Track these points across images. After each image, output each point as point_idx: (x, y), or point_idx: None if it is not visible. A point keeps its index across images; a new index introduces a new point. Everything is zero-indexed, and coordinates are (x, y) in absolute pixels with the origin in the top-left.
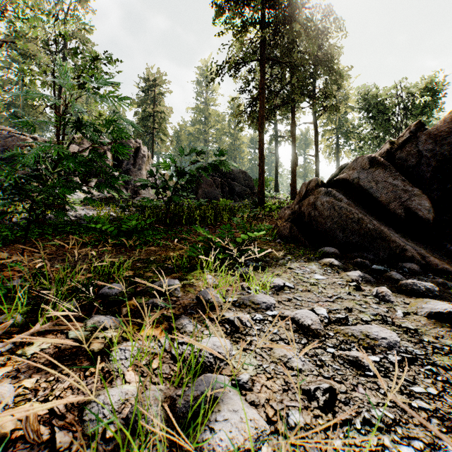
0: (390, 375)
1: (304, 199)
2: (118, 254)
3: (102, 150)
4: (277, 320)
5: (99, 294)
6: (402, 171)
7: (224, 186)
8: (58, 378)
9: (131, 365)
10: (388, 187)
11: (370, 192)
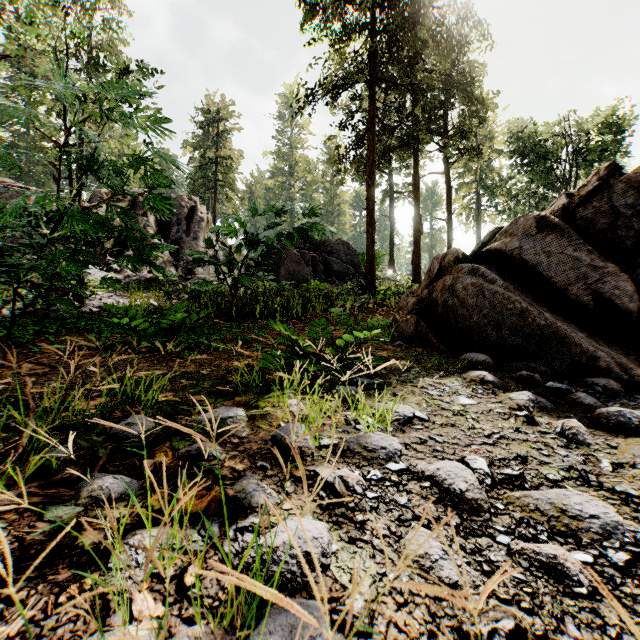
0: (619, 593)
1: (436, 281)
2: (154, 364)
3: (142, 210)
4: (405, 479)
5: (112, 433)
6: (586, 237)
7: (316, 262)
8: (5, 610)
9: (147, 578)
10: (567, 262)
11: (538, 269)
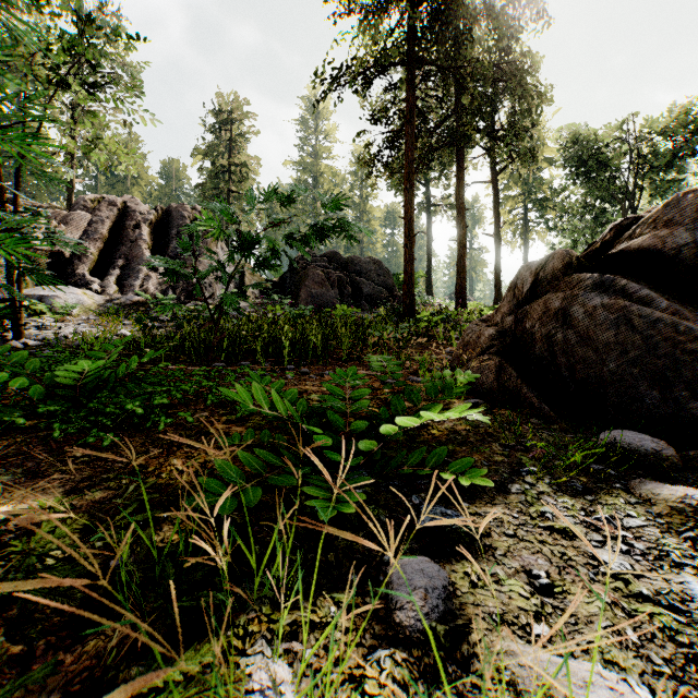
0: None
1: (526, 302)
2: (7, 468)
3: (134, 221)
4: None
5: None
6: None
7: (344, 284)
8: None
9: None
10: None
11: None
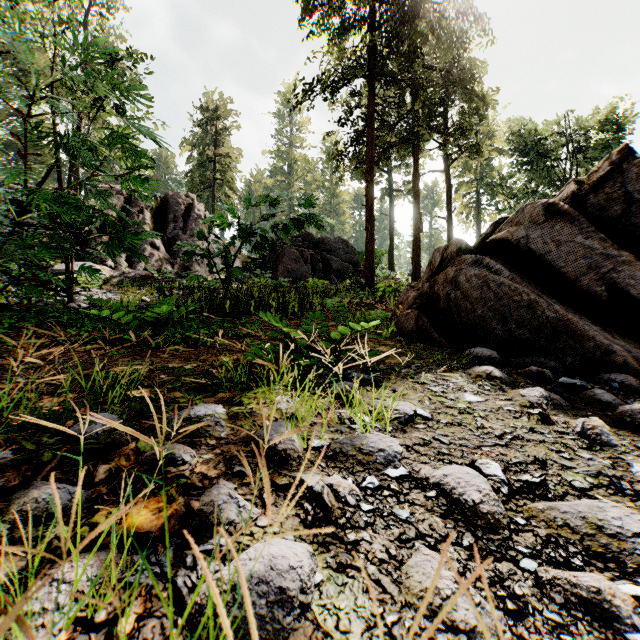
0: None
1: (437, 273)
2: (135, 359)
3: (138, 207)
4: (407, 487)
5: (68, 434)
6: (597, 225)
7: (315, 260)
8: None
9: (69, 624)
10: (578, 251)
11: (547, 259)
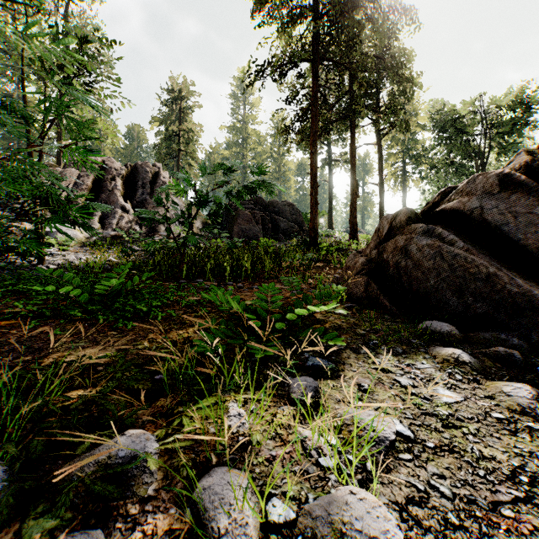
0: None
1: (385, 241)
2: (79, 339)
3: (110, 175)
4: None
5: None
6: None
7: (266, 221)
8: None
9: None
10: (537, 222)
11: (503, 230)
